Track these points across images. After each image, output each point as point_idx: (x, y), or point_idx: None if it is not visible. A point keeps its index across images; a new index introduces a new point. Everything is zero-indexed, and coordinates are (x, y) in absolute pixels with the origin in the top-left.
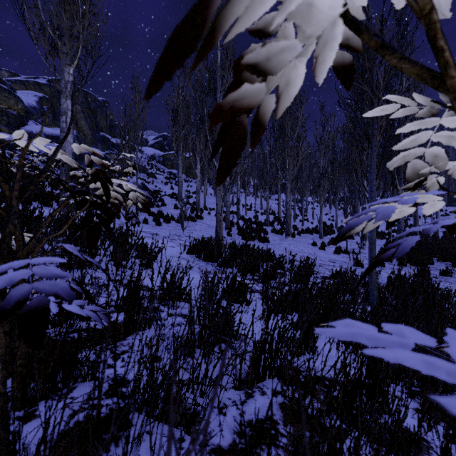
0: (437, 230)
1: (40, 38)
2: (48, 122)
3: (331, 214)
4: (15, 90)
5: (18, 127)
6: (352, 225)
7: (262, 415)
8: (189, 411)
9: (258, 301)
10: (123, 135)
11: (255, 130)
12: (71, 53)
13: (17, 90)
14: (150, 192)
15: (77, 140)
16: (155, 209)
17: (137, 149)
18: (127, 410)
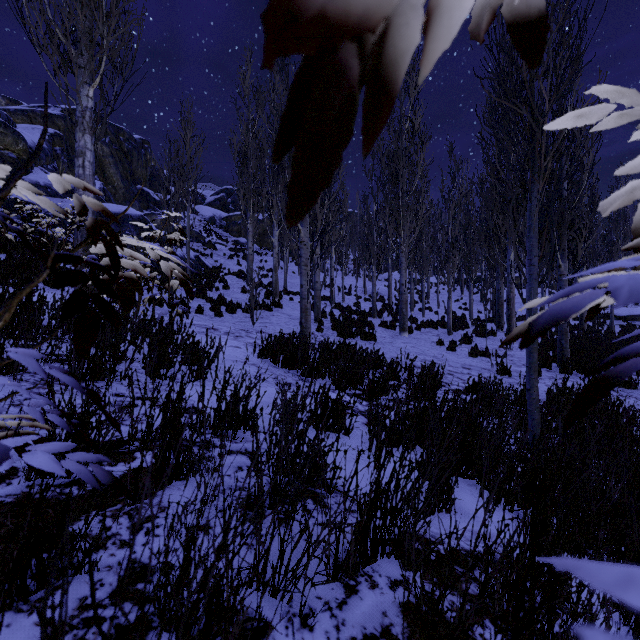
0: (613, 323)
1: (46, 44)
2: (63, 169)
3: (463, 301)
4: (14, 124)
5: None
6: (560, 312)
7: (373, 627)
8: (251, 631)
9: (362, 427)
10: (167, 187)
11: (373, 102)
12: (91, 66)
13: (18, 124)
14: (208, 269)
15: (103, 196)
16: (214, 294)
17: (189, 208)
18: (147, 626)
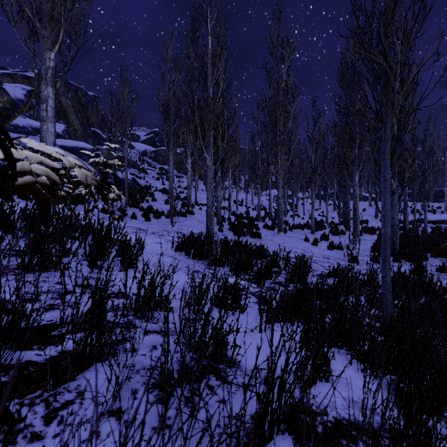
0: (426, 225)
1: (18, 19)
2: (37, 116)
3: (321, 210)
4: (1, 83)
5: (3, 119)
6: None
7: None
8: None
9: (253, 306)
10: (109, 126)
11: None
12: (52, 36)
13: (4, 83)
14: (141, 187)
15: (66, 135)
16: (145, 204)
17: (126, 143)
18: None
